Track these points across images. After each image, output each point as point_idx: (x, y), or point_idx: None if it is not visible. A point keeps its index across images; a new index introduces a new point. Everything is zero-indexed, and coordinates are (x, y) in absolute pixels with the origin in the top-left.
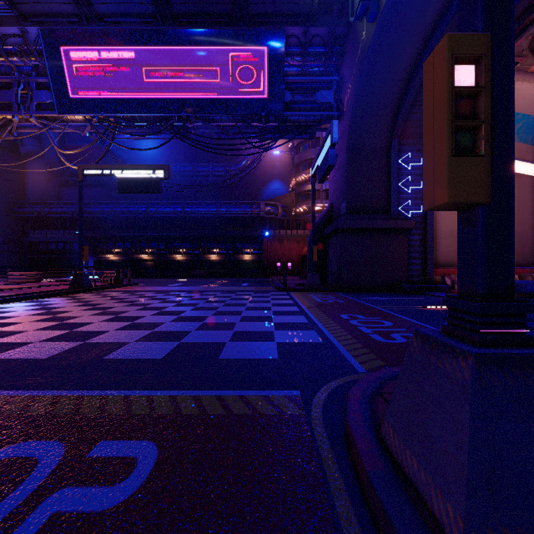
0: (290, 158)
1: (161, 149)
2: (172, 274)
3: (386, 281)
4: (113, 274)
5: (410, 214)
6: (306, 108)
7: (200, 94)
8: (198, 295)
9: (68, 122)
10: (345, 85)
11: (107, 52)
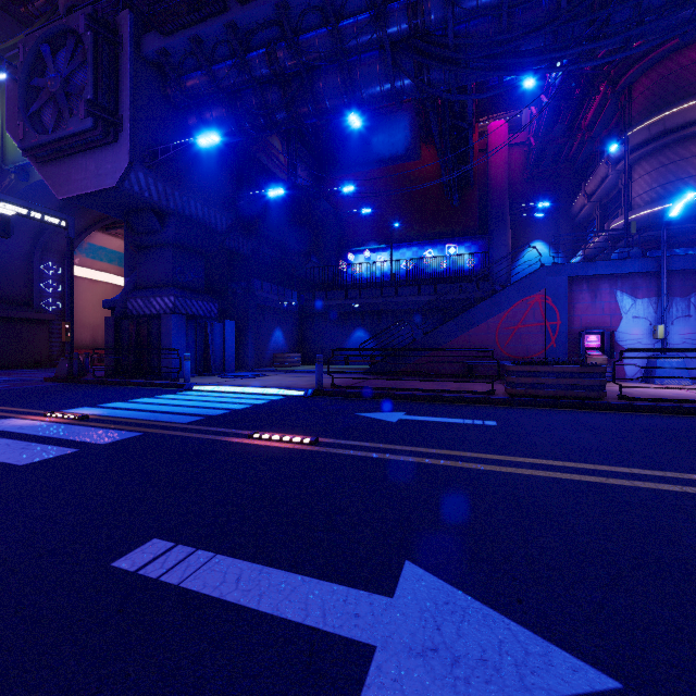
0: None
1: None
2: None
3: (30, 360)
4: None
5: (51, 309)
6: None
7: None
8: None
9: None
10: None
11: None
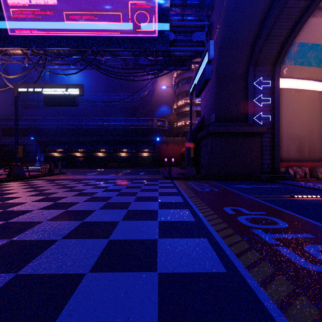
0: (173, 91)
1: (90, 85)
2: (95, 165)
3: (245, 172)
4: (47, 166)
5: (261, 122)
6: (185, 46)
7: (107, 33)
8: (102, 183)
9: (10, 55)
10: (214, 27)
11: None
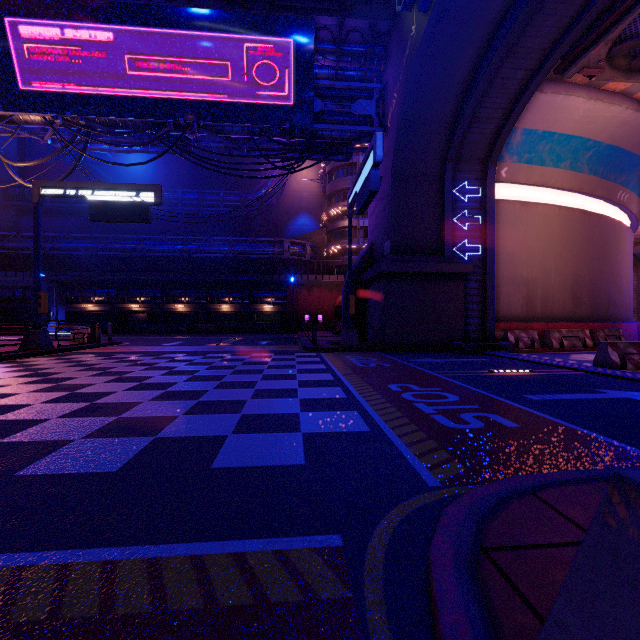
0: (321, 188)
1: (158, 171)
2: (171, 329)
3: (439, 338)
4: (87, 331)
5: (466, 257)
6: (341, 122)
7: (204, 95)
8: (199, 358)
9: (19, 123)
10: (389, 94)
11: (74, 31)
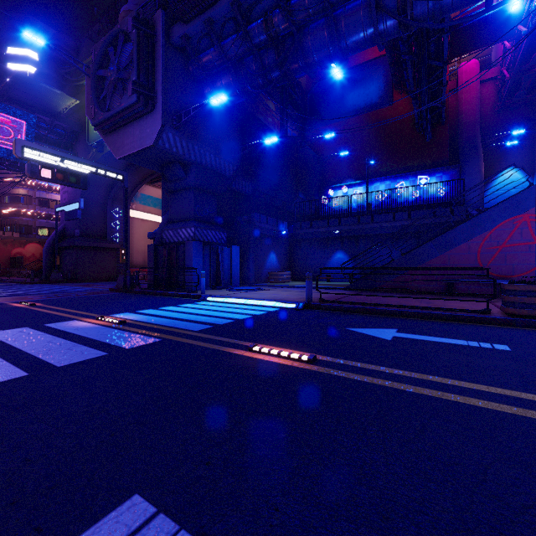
0: None
1: None
2: None
3: (105, 276)
4: None
5: (118, 241)
6: None
7: None
8: None
9: None
10: None
11: None
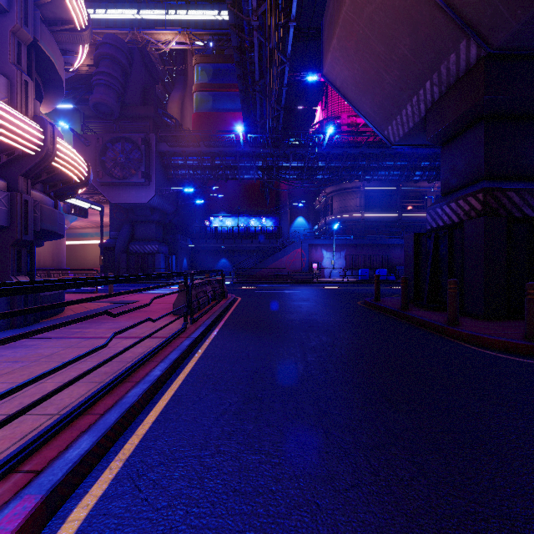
0: None
1: None
2: None
3: None
4: None
5: None
6: None
7: None
8: None
9: None
10: None
11: None
